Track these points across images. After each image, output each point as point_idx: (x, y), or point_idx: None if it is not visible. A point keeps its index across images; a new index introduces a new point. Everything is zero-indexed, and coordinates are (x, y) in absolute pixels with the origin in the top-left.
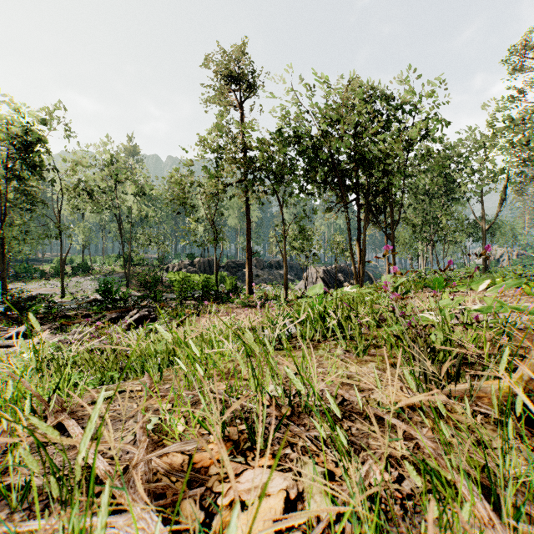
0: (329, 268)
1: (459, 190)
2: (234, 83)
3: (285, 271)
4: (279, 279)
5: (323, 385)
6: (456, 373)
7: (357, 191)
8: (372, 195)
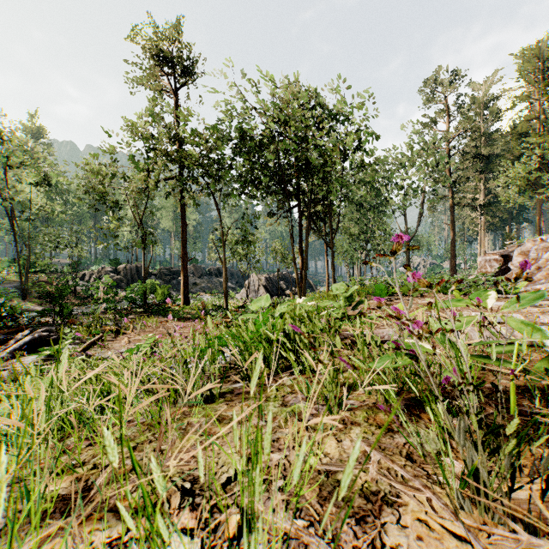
0: (272, 275)
1: (388, 203)
2: (167, 64)
3: (226, 279)
4: (219, 287)
5: (288, 526)
6: (543, 479)
7: (299, 197)
8: (314, 203)
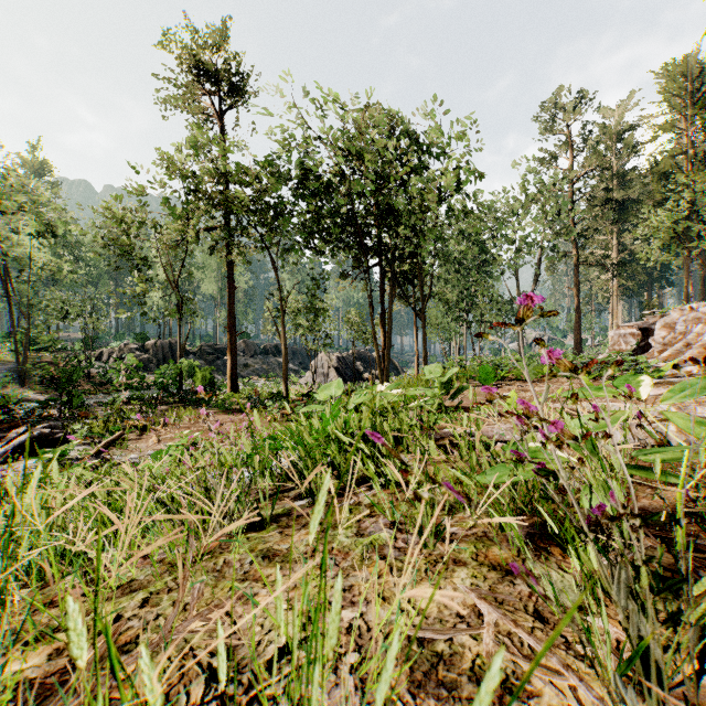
0: (346, 354)
1: (495, 262)
2: (209, 80)
3: (286, 359)
4: (277, 369)
5: None
6: None
7: (381, 253)
8: (400, 260)
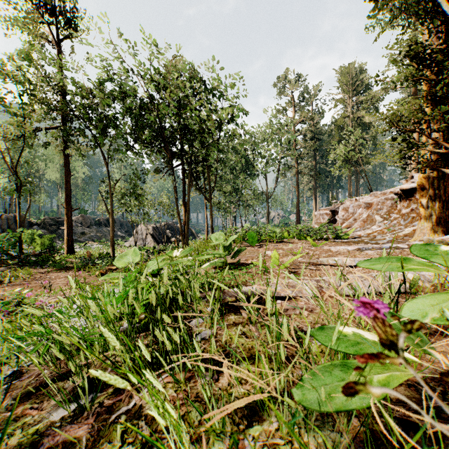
0: (159, 225)
1: (254, 169)
2: (47, 12)
3: (112, 228)
4: (108, 236)
5: None
6: None
7: (183, 157)
8: (195, 163)
